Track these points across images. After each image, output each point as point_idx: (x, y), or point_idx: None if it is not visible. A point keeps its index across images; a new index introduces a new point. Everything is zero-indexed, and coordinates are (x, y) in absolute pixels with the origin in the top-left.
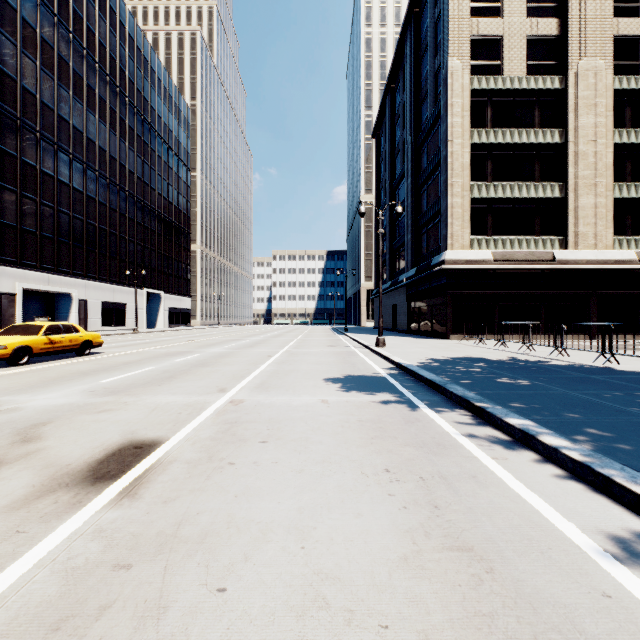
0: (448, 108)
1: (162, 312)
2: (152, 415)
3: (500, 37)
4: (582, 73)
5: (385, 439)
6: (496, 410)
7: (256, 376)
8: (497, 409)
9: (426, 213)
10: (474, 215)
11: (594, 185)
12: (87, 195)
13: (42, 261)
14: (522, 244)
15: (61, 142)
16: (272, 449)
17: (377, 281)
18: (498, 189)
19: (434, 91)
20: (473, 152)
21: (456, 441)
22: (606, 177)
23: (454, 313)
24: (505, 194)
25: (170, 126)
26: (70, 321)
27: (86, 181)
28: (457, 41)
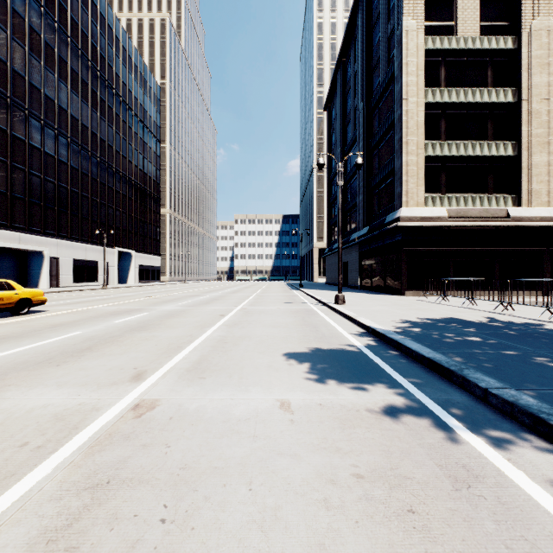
0: (403, 67)
1: (133, 269)
2: None
3: None
4: (535, 32)
5: None
6: None
7: (196, 347)
8: None
9: (378, 174)
10: (428, 173)
11: (547, 143)
12: (59, 160)
13: (13, 220)
14: (476, 201)
15: (32, 109)
16: None
17: (329, 241)
18: (452, 147)
19: (387, 55)
20: (427, 111)
21: None
22: None
23: (409, 269)
24: (459, 152)
25: (140, 100)
26: (42, 277)
27: (58, 146)
28: (412, 1)
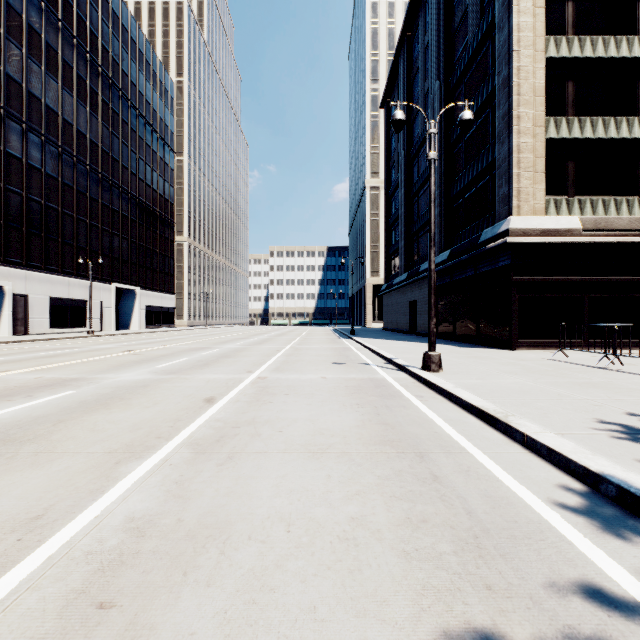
0: (513, 2)
1: (137, 311)
2: None
3: None
4: None
5: None
6: None
7: None
8: None
9: (465, 175)
10: (548, 165)
11: None
12: (28, 164)
13: None
14: (621, 207)
15: None
16: None
17: (387, 274)
18: (585, 125)
19: (479, 2)
20: (547, 72)
21: None
22: None
23: (521, 310)
24: (596, 133)
25: (148, 97)
26: (2, 322)
27: (26, 146)
28: None
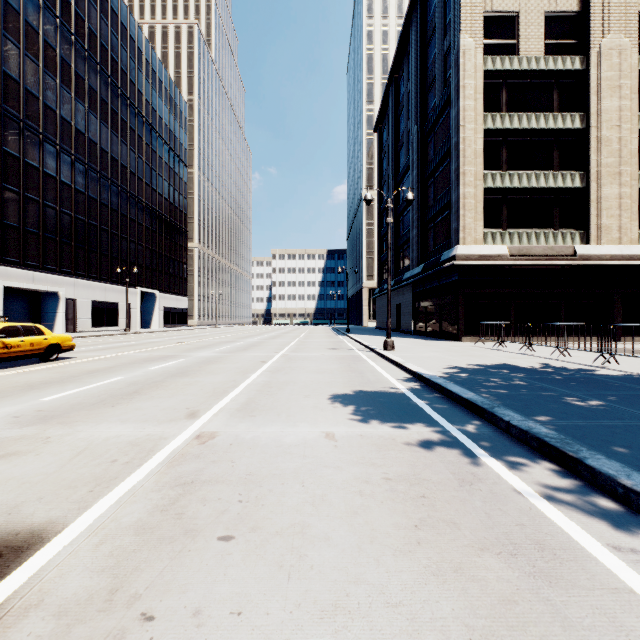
0: (460, 90)
1: (157, 312)
2: (69, 466)
3: (516, 14)
4: (605, 52)
5: (439, 529)
6: (603, 464)
7: (242, 391)
8: (602, 461)
9: (434, 206)
10: (487, 207)
11: (618, 174)
12: (76, 189)
13: (26, 258)
14: (540, 238)
15: (47, 132)
16: (238, 562)
17: (379, 280)
18: (514, 178)
19: (443, 75)
20: (486, 138)
21: (566, 536)
22: (631, 165)
23: (466, 313)
24: (521, 184)
25: (166, 120)
26: (57, 321)
27: (75, 174)
28: (469, 17)
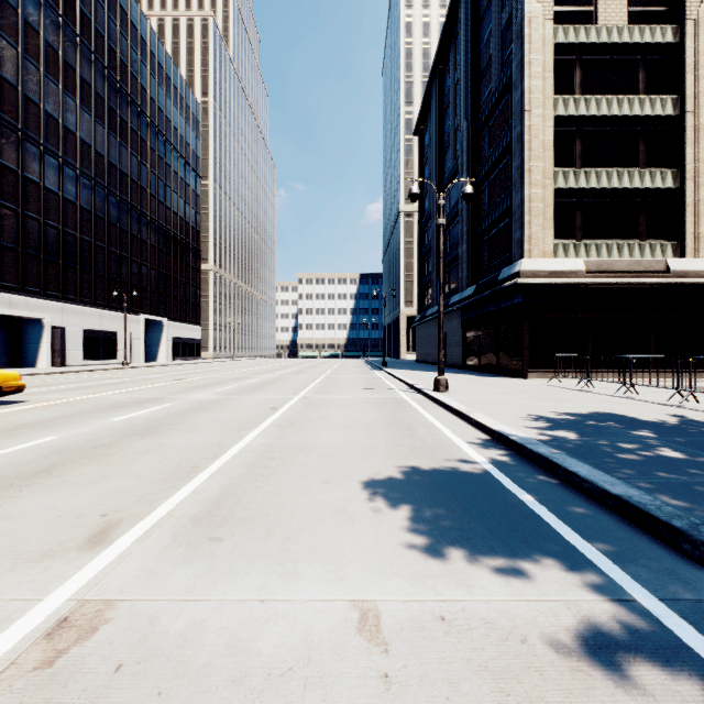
0: (524, 67)
1: (164, 343)
2: None
3: None
4: None
5: None
6: None
7: (222, 467)
8: None
9: (489, 215)
10: (558, 212)
11: None
12: (64, 198)
13: (1, 278)
14: (623, 250)
15: (28, 129)
16: None
17: (420, 305)
18: (591, 177)
19: (500, 55)
20: (557, 128)
21: None
22: None
23: (532, 343)
24: (600, 183)
25: (175, 123)
26: (41, 353)
27: (63, 180)
28: None
